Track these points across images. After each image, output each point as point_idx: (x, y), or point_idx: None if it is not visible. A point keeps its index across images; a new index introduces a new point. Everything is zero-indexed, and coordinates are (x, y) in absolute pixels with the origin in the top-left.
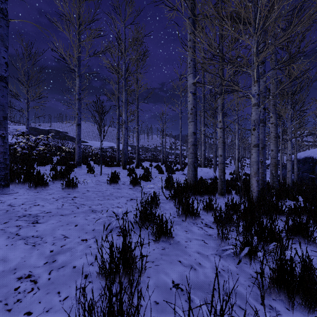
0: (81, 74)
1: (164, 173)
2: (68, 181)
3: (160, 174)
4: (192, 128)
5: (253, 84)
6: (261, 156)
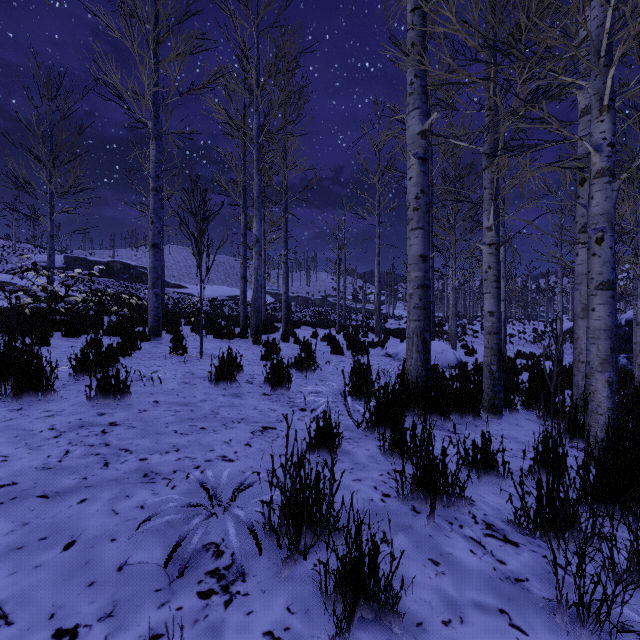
0: (161, 134)
1: (344, 353)
2: (104, 377)
3: (336, 354)
4: (418, 245)
5: (596, 117)
6: None
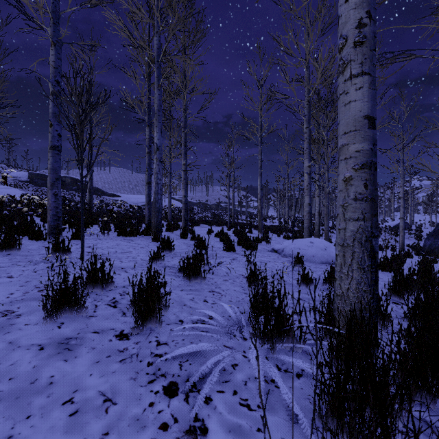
0: (61, 42)
1: (235, 250)
2: None
3: (228, 251)
4: (362, 100)
5: None
6: None
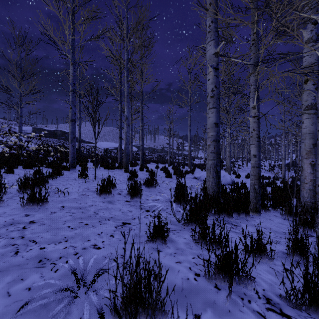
0: (76, 62)
1: (172, 177)
2: (32, 193)
3: (168, 177)
4: (213, 117)
5: None
6: (313, 156)
